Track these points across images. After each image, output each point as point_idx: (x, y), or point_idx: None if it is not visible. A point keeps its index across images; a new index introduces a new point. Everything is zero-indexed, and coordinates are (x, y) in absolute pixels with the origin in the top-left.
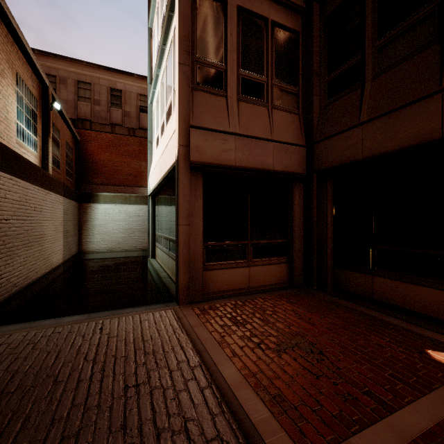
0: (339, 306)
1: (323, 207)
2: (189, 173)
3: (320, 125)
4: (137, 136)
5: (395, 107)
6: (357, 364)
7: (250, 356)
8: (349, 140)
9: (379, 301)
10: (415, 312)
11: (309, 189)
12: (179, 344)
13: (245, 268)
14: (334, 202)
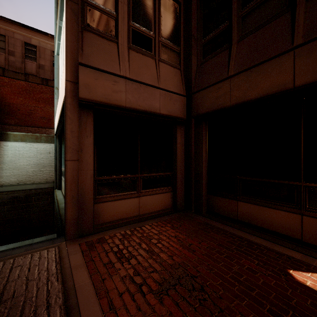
0: (213, 228)
1: (199, 145)
2: (77, 109)
3: (197, 79)
4: (50, 85)
5: (256, 63)
6: (237, 300)
7: (129, 308)
8: (220, 90)
9: (242, 221)
10: (270, 230)
11: (189, 131)
12: (46, 301)
13: (136, 198)
14: (208, 142)
